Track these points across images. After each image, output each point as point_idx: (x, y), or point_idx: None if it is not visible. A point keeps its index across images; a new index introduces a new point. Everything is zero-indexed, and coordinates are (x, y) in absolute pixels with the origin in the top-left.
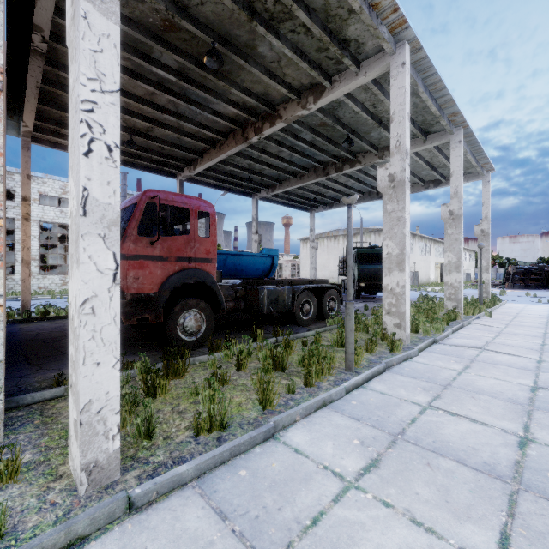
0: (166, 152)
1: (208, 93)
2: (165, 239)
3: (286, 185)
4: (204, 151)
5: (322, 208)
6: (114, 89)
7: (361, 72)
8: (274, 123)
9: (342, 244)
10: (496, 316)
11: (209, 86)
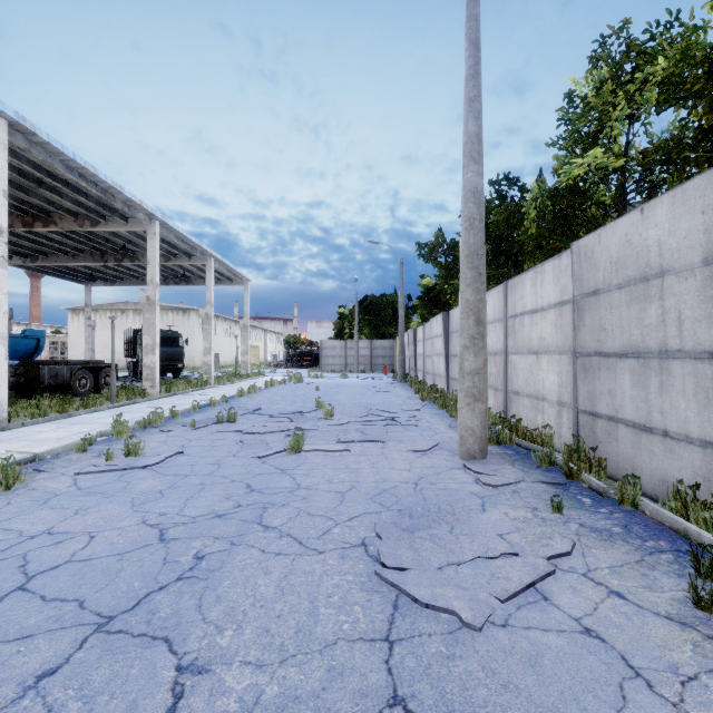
0: None
1: None
2: None
3: (54, 260)
4: None
5: (103, 284)
6: (6, 292)
7: (129, 224)
8: (49, 227)
9: (133, 321)
10: (237, 384)
11: None
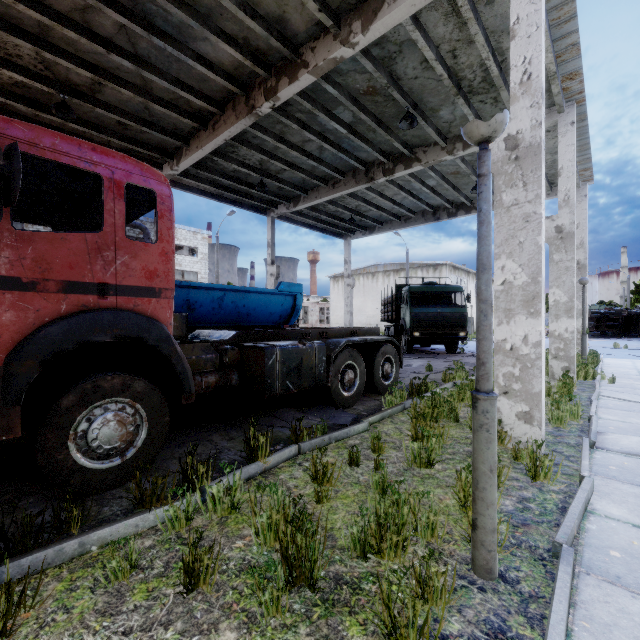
0: (132, 134)
1: (180, 7)
2: (26, 238)
3: (314, 197)
4: (191, 135)
5: (361, 234)
6: None
7: None
8: (296, 77)
9: (382, 283)
10: (618, 382)
11: None
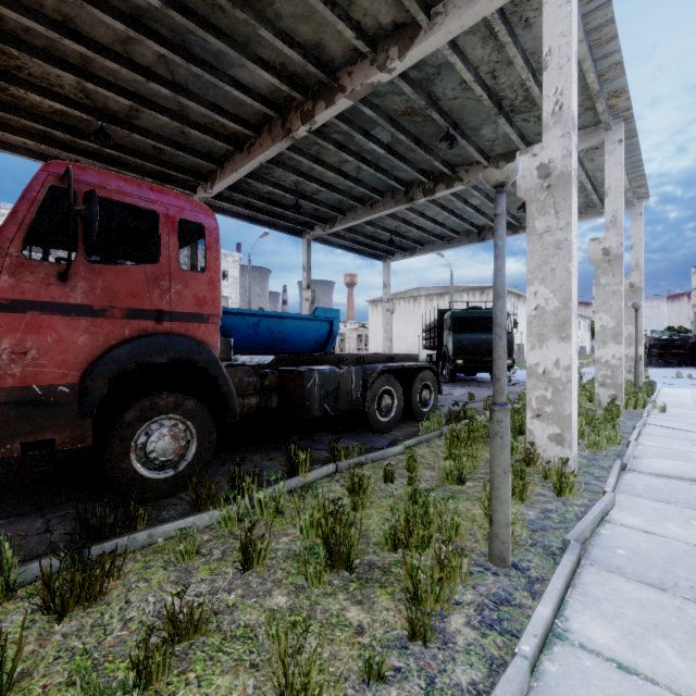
0: (166, 157)
1: (219, 38)
2: (97, 270)
3: (351, 218)
4: (226, 158)
5: (401, 256)
6: None
7: None
8: (333, 101)
9: (425, 308)
10: (670, 411)
11: (222, 26)
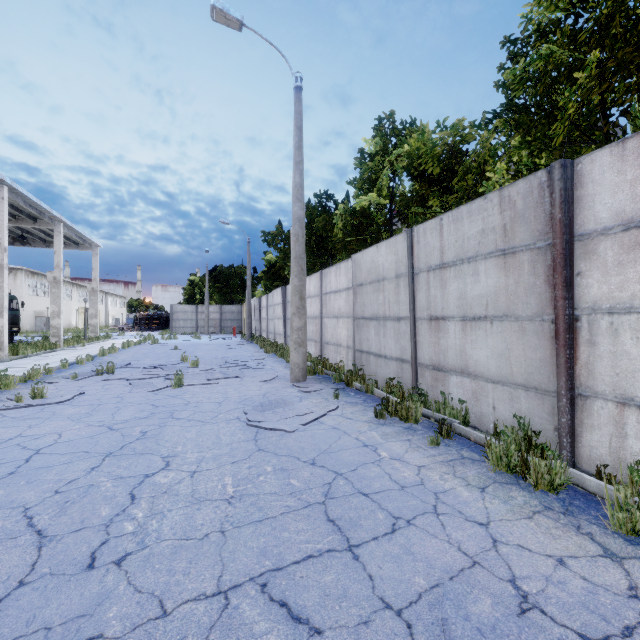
0: None
1: None
2: None
3: None
4: None
5: None
6: None
7: None
8: None
9: None
10: (89, 346)
11: None
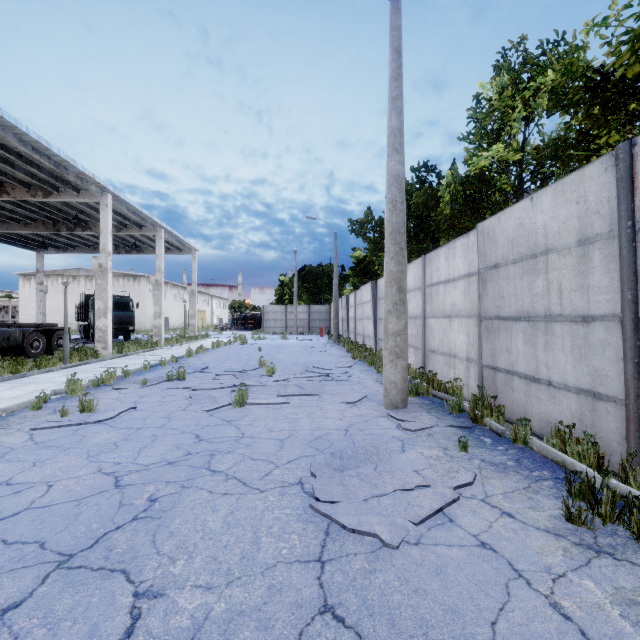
0: None
1: None
2: None
3: (6, 228)
4: None
5: (55, 251)
6: None
7: (81, 196)
8: (1, 196)
9: (84, 286)
10: (186, 345)
11: None
